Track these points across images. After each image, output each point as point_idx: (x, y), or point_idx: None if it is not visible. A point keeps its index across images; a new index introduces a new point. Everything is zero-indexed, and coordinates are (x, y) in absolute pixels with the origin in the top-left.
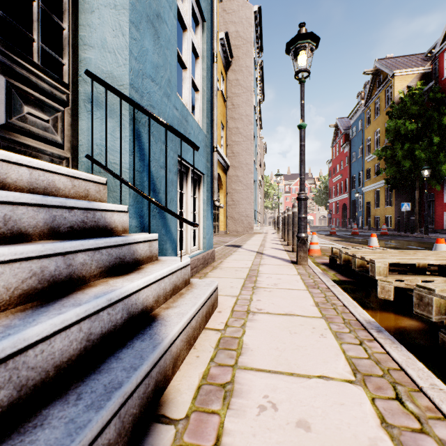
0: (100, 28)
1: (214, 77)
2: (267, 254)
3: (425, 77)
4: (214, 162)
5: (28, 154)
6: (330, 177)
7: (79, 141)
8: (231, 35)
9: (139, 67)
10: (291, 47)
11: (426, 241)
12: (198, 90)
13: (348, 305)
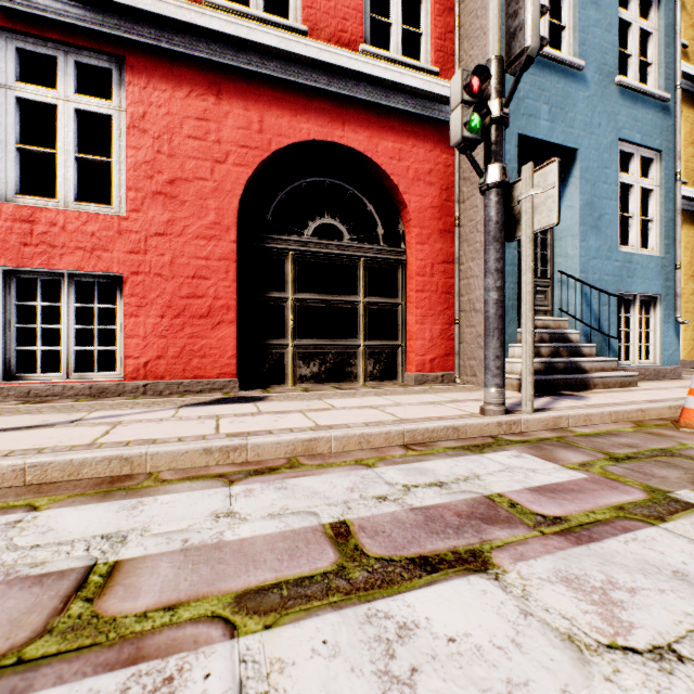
0: (564, 247)
1: (675, 197)
2: None
3: None
4: (675, 280)
5: (536, 313)
6: None
7: (554, 301)
8: None
9: (585, 259)
10: None
11: None
12: (651, 220)
13: None
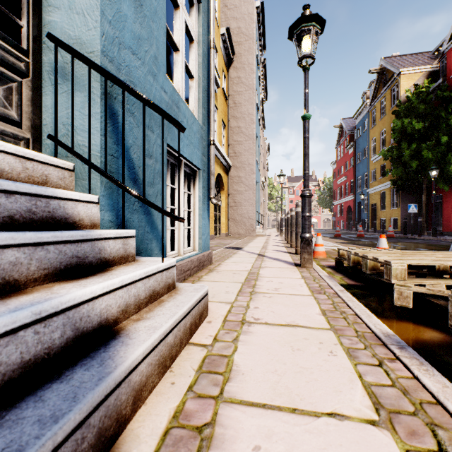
0: None
1: (211, 64)
2: (268, 256)
3: (432, 76)
4: (211, 156)
5: None
6: (335, 179)
7: (43, 120)
8: (232, 32)
9: (115, 34)
10: (294, 31)
11: (435, 243)
12: (192, 77)
13: (360, 314)
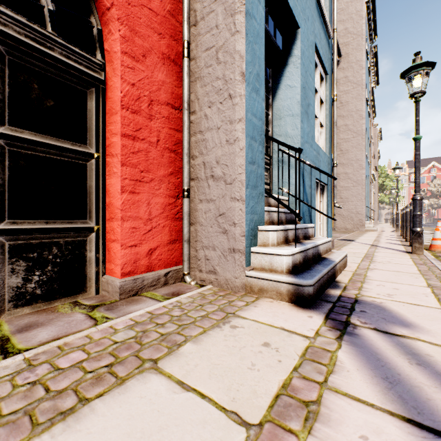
0: (284, 126)
1: (334, 112)
2: (381, 246)
3: None
4: (334, 175)
5: None
6: None
7: (273, 180)
8: (338, 35)
9: (303, 141)
10: (405, 75)
11: None
12: (322, 126)
13: None
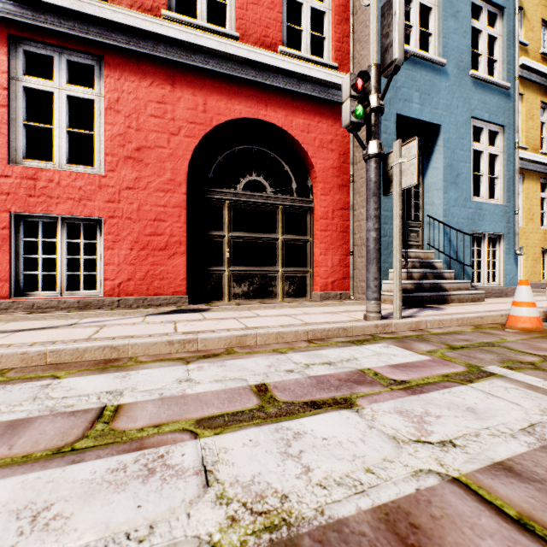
0: (431, 198)
1: (514, 160)
2: None
3: None
4: (514, 222)
5: (411, 247)
6: None
7: (424, 238)
8: None
9: (447, 207)
10: None
11: None
12: (497, 178)
13: None
